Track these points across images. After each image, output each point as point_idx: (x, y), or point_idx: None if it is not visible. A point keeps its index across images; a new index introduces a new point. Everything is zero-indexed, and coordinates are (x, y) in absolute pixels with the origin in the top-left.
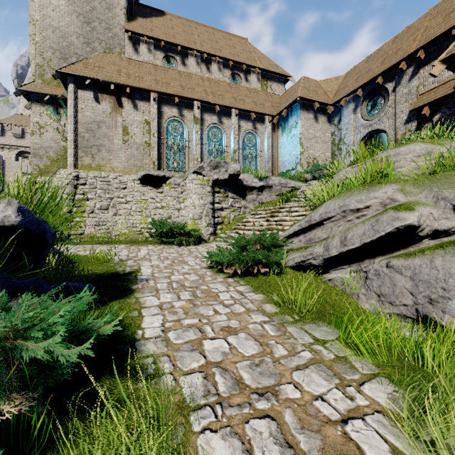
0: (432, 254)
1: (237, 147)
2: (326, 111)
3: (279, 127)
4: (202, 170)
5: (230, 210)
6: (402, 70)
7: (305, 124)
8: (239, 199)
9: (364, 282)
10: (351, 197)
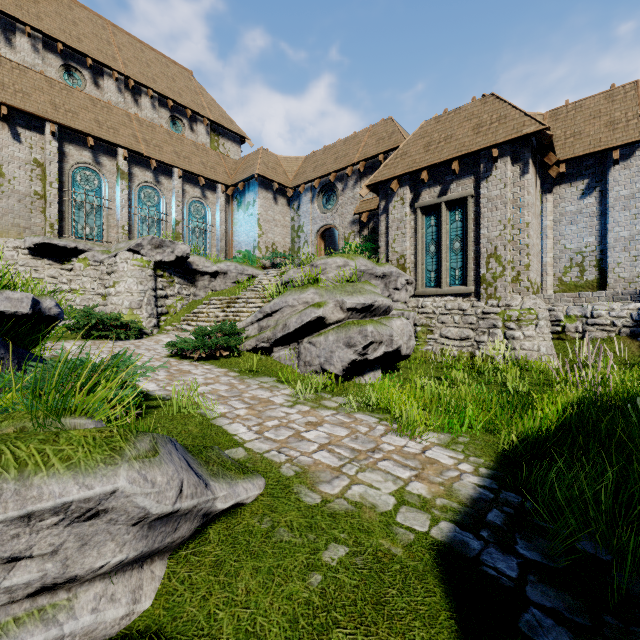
0: (329, 333)
1: (181, 217)
2: (286, 194)
3: (234, 200)
4: (141, 249)
5: (177, 298)
6: (348, 175)
7: (264, 204)
8: (188, 285)
9: (298, 356)
10: (290, 297)
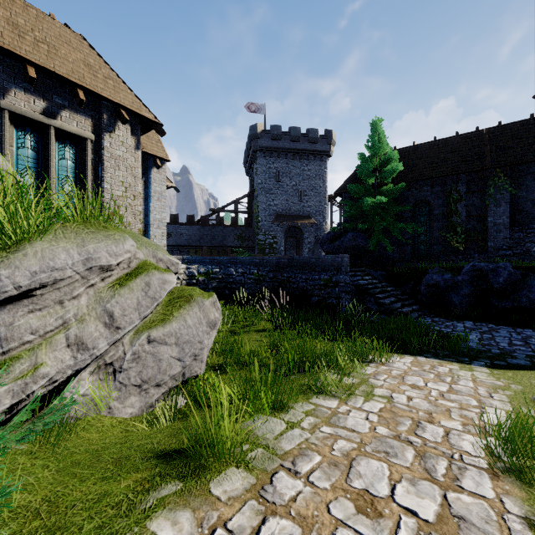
0: (182, 315)
1: None
2: None
3: None
4: None
5: None
6: None
7: None
8: None
9: (113, 381)
10: (94, 245)
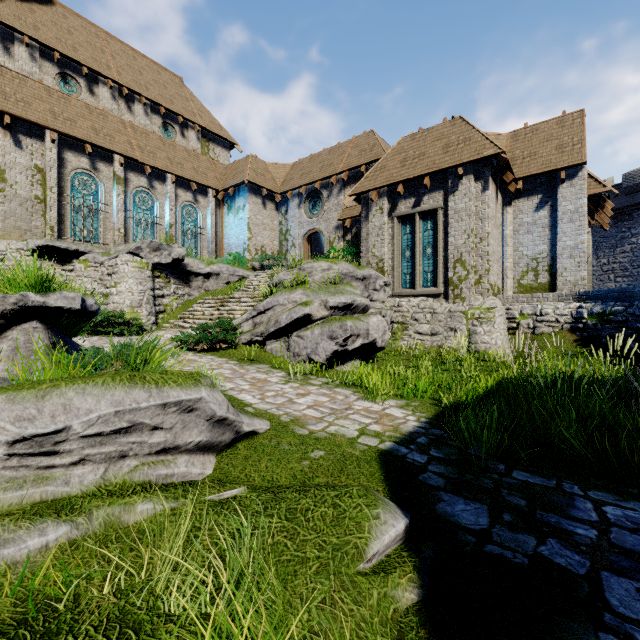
0: (314, 328)
1: (174, 221)
2: (274, 199)
3: (224, 204)
4: (141, 252)
5: (173, 298)
6: (333, 184)
7: (253, 208)
8: (183, 285)
9: (288, 348)
10: (281, 296)
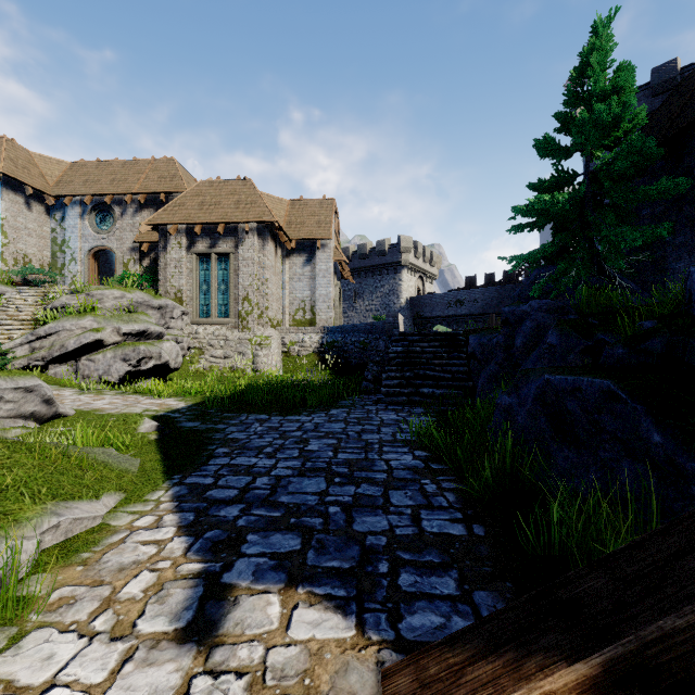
0: (107, 352)
1: None
2: (45, 200)
3: None
4: None
5: None
6: (127, 203)
7: (11, 207)
8: None
9: (76, 371)
10: (68, 322)
